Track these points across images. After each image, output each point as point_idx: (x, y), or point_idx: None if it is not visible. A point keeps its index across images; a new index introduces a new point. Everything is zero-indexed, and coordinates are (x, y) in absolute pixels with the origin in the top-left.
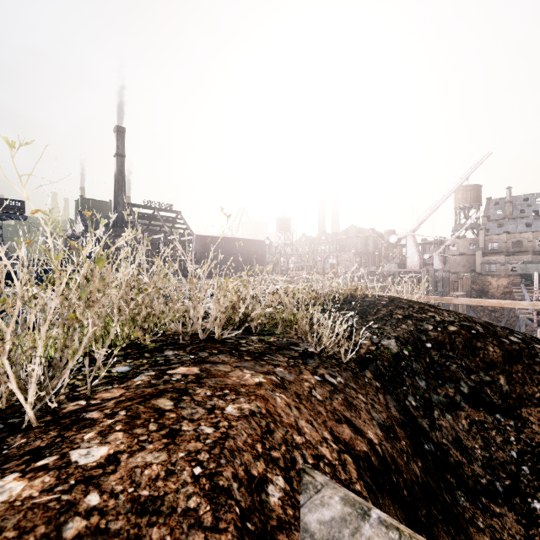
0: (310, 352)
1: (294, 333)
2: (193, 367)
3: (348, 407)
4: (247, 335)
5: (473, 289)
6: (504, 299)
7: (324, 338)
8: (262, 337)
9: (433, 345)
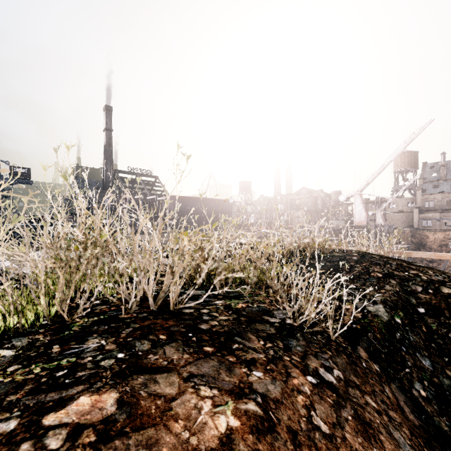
0: (289, 325)
1: (265, 295)
2: (109, 391)
3: (364, 433)
4: (211, 298)
5: (412, 242)
6: (441, 251)
7: (309, 311)
8: (229, 301)
9: (427, 310)
